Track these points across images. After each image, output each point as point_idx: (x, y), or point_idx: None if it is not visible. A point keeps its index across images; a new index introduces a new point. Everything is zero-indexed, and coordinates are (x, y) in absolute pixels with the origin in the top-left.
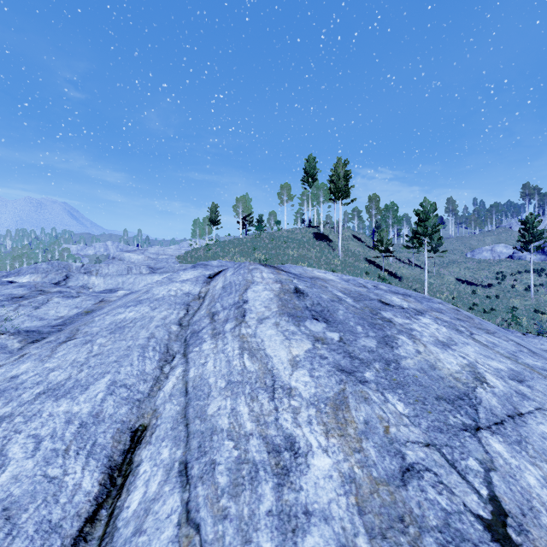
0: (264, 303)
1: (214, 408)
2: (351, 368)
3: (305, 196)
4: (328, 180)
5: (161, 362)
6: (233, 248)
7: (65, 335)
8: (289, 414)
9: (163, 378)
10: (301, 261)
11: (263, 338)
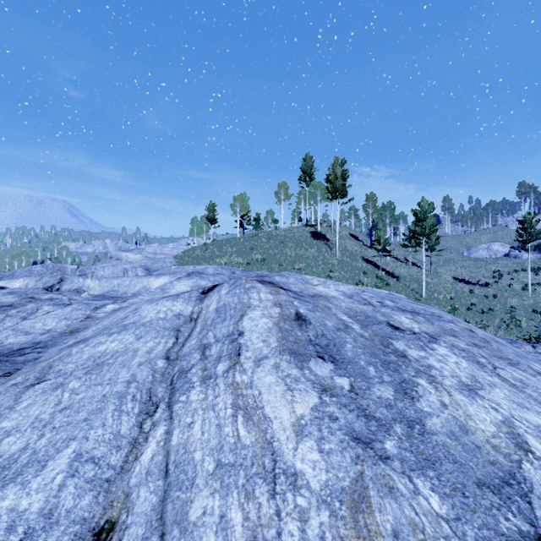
0: (262, 336)
1: (197, 511)
2: (368, 435)
3: (302, 194)
4: (325, 179)
5: (142, 416)
6: (231, 247)
7: (35, 375)
8: (295, 524)
9: (142, 439)
10: (298, 261)
11: (261, 390)
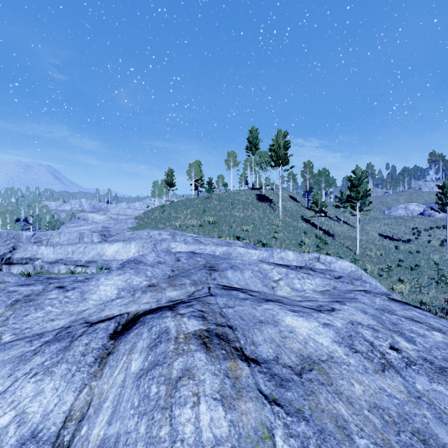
0: None
1: None
2: None
3: (248, 162)
4: (269, 149)
5: None
6: (186, 209)
7: None
8: None
9: None
10: (246, 222)
11: None
